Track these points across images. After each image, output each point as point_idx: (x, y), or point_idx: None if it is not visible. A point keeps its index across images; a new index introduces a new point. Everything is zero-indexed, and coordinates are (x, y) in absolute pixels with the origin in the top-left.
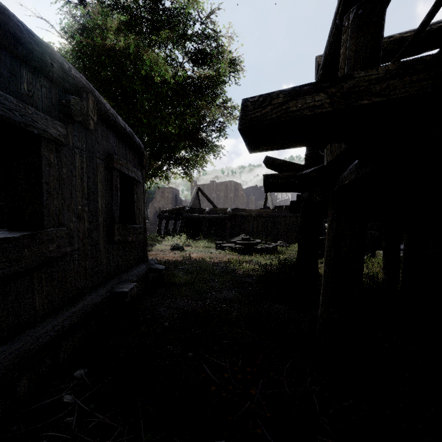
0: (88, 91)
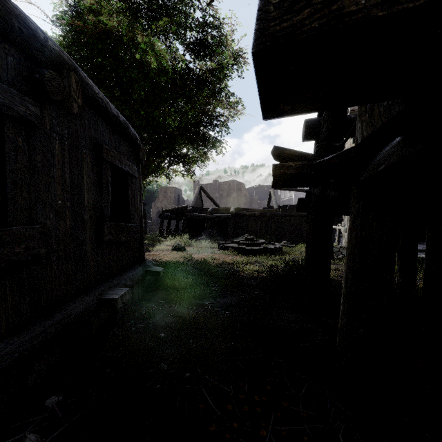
0: (70, 68)
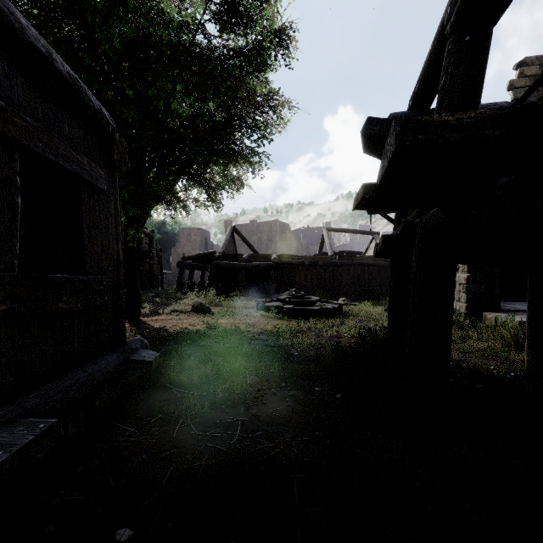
0: None
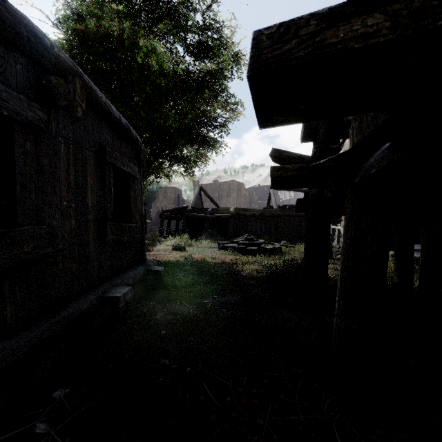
0: (74, 74)
